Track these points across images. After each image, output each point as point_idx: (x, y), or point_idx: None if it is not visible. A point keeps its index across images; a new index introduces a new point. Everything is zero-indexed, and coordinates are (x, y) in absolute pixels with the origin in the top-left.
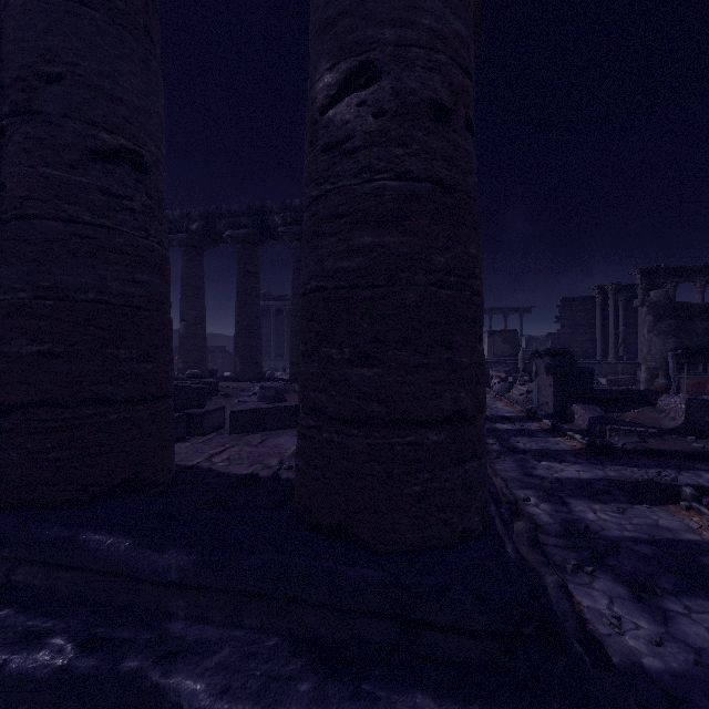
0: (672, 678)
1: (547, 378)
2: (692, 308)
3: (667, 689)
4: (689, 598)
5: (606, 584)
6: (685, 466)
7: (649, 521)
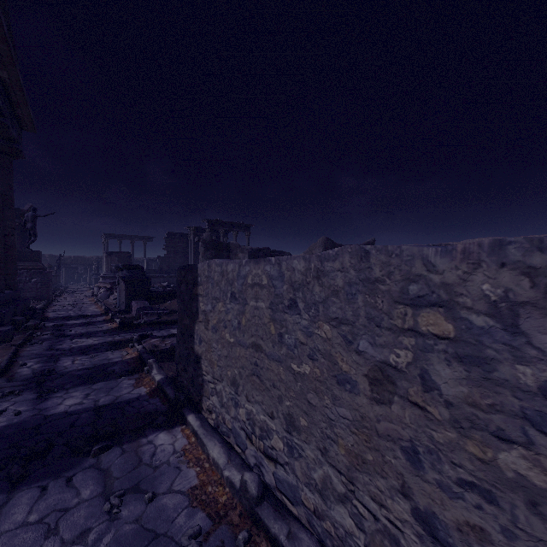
0: (6, 427)
1: (123, 285)
2: (222, 245)
3: None
4: (74, 388)
5: (24, 396)
6: (166, 328)
7: (104, 358)
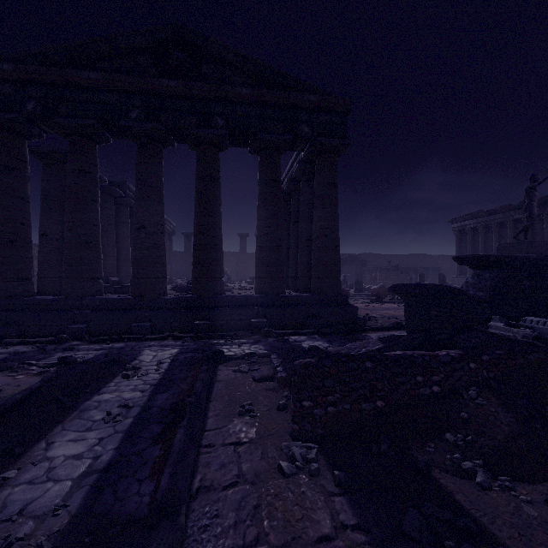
0: None
1: None
2: None
3: None
4: (3, 357)
5: (25, 350)
6: (163, 388)
7: None
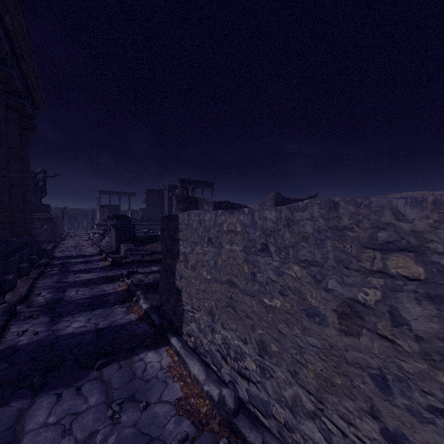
0: (27, 344)
1: (113, 231)
2: (191, 199)
3: (19, 349)
4: (79, 314)
5: (40, 320)
6: (148, 266)
7: (101, 289)
